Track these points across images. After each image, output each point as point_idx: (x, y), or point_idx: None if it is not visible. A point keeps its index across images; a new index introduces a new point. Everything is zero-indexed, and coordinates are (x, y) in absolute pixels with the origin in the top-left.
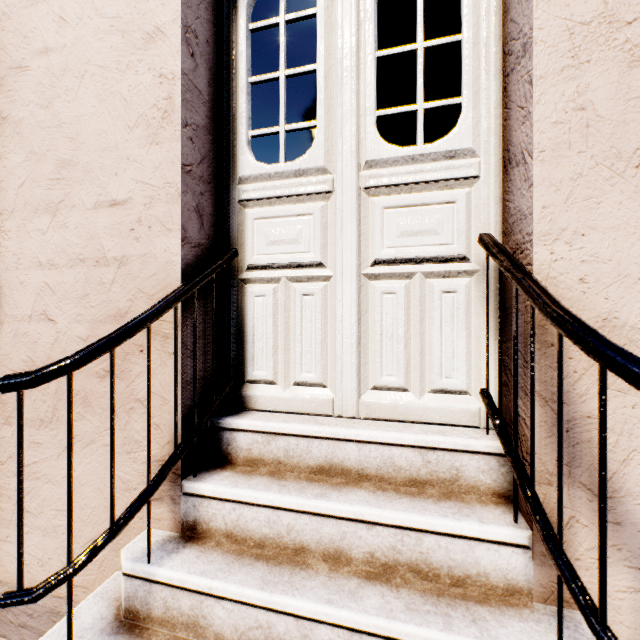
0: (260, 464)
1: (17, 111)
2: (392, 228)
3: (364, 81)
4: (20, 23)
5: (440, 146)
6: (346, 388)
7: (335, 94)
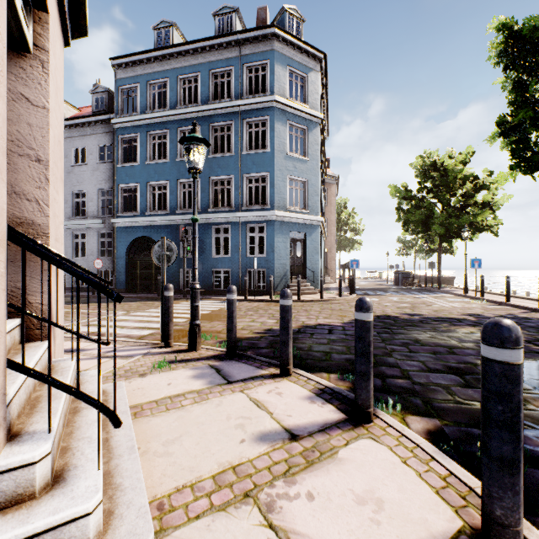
0: None
1: None
2: None
3: None
4: None
5: None
6: None
7: None
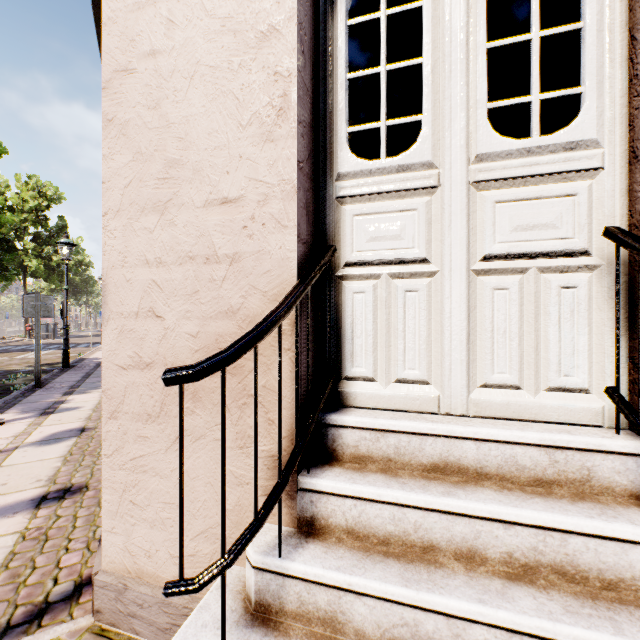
0: (368, 461)
1: (123, 113)
2: (505, 222)
3: (474, 73)
4: (126, 27)
5: (560, 137)
6: (455, 385)
7: (442, 87)
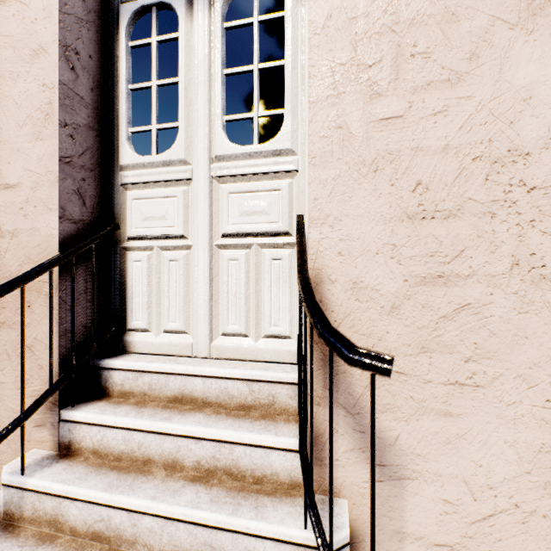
0: (130, 396)
1: None
2: (235, 209)
3: (214, 93)
4: None
5: (269, 146)
6: (201, 334)
7: (193, 102)
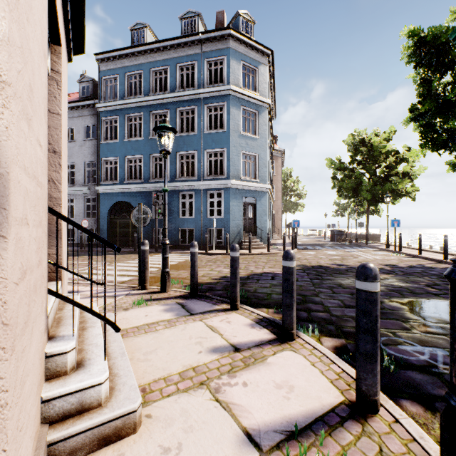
0: None
1: None
2: None
3: None
4: None
5: None
6: None
7: None
